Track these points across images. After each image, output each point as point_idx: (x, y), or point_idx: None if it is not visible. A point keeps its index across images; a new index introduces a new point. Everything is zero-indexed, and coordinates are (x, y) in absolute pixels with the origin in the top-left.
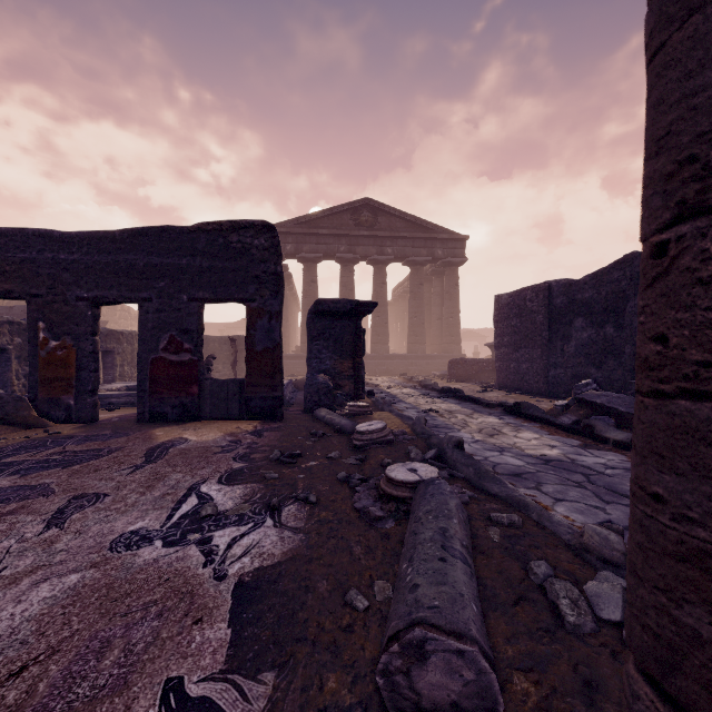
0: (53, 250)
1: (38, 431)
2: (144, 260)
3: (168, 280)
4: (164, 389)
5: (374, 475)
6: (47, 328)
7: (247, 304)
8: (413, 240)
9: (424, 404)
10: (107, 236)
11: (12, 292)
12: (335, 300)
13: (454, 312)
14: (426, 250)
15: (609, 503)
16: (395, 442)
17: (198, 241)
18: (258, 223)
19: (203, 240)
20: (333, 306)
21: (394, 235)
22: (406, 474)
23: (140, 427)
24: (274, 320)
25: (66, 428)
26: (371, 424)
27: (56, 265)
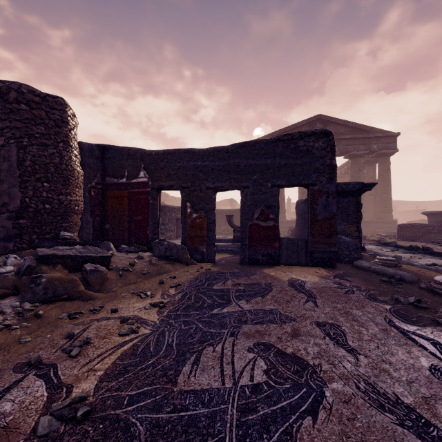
0: (194, 160)
1: (195, 267)
2: (244, 163)
3: (258, 174)
4: (256, 244)
5: None
6: (190, 206)
7: (310, 187)
8: (353, 140)
9: (412, 258)
10: (223, 149)
11: (173, 186)
12: (346, 183)
13: (387, 189)
14: (364, 146)
15: None
16: None
17: (277, 148)
18: (318, 131)
19: (280, 147)
20: (344, 187)
21: (340, 137)
22: None
23: (251, 268)
24: (330, 198)
25: (207, 266)
26: None
27: (195, 169)
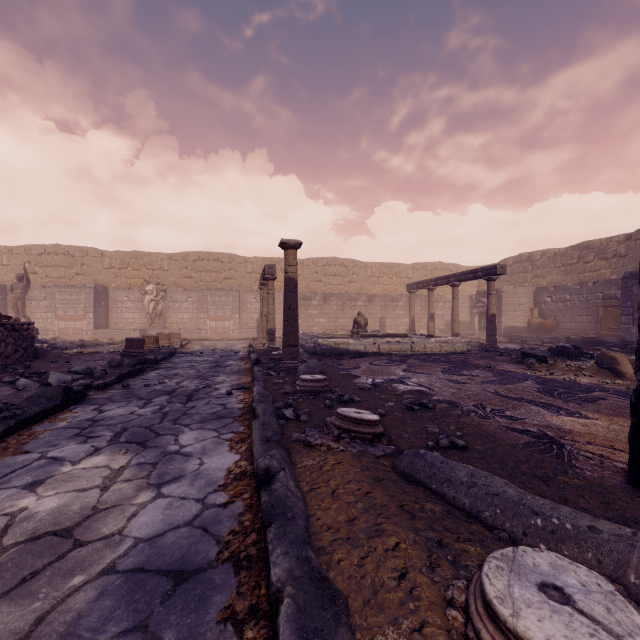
0: None
1: None
2: None
3: None
4: None
5: (337, 402)
6: None
7: None
8: None
9: None
10: None
11: None
12: None
13: None
14: None
15: (194, 406)
16: (324, 425)
17: None
18: None
19: None
20: None
21: None
22: (316, 375)
23: None
24: None
25: None
26: (359, 413)
27: None
